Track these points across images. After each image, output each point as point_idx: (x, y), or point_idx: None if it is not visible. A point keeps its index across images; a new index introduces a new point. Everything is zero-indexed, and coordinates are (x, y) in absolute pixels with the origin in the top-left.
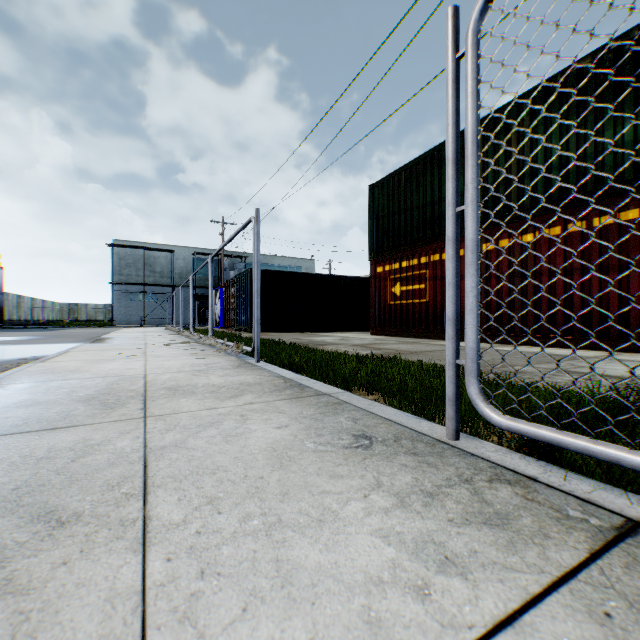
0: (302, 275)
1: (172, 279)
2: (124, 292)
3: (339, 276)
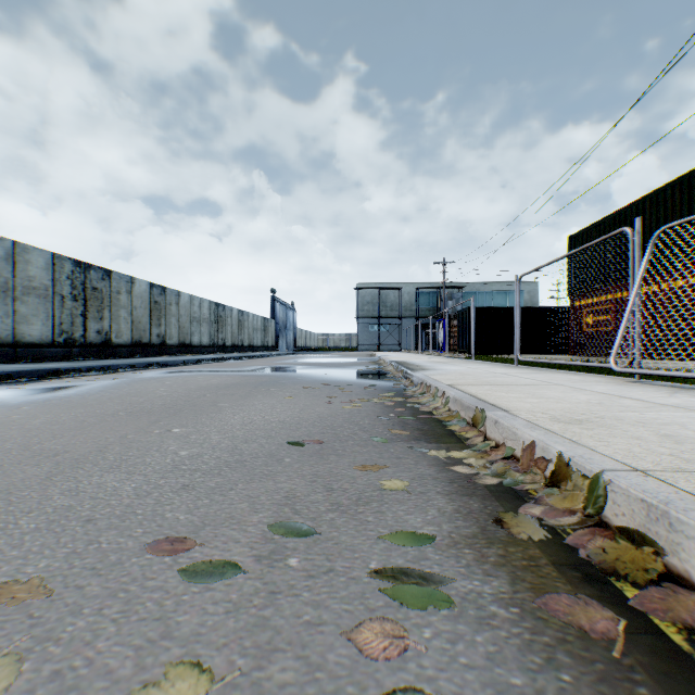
0: (511, 309)
1: (399, 312)
2: (364, 324)
3: (547, 307)
